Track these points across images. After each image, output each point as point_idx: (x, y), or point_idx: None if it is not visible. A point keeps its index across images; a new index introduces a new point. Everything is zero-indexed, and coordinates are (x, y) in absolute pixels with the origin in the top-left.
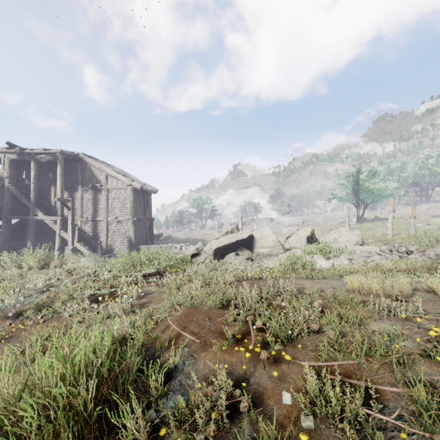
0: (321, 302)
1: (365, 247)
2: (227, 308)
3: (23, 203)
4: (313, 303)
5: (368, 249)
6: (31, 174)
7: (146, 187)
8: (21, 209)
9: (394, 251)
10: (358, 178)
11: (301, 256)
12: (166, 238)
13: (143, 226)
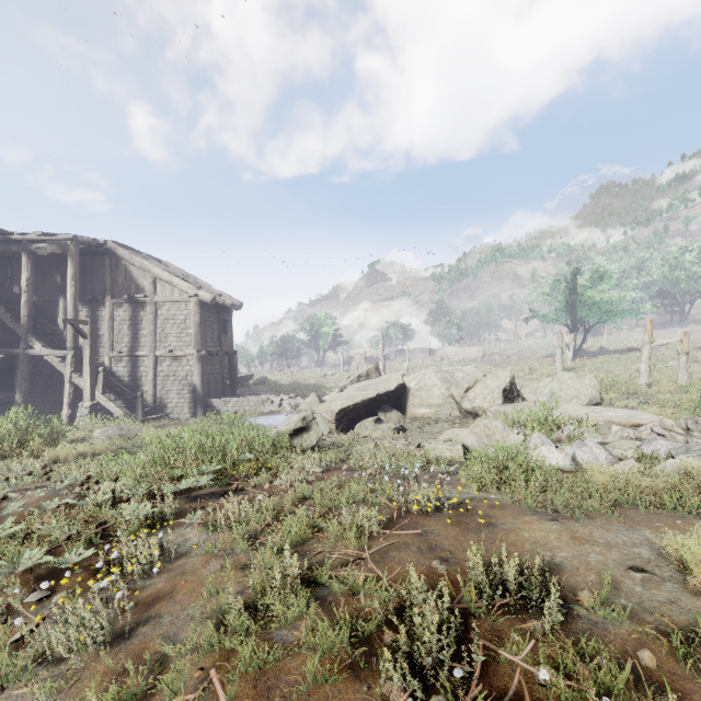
0: (652, 663)
1: (614, 411)
2: (367, 667)
3: (9, 327)
4: (625, 662)
5: (624, 419)
6: (22, 277)
7: (223, 299)
8: (6, 336)
9: (695, 432)
10: (575, 284)
11: (515, 446)
12: (259, 383)
13: (217, 365)
